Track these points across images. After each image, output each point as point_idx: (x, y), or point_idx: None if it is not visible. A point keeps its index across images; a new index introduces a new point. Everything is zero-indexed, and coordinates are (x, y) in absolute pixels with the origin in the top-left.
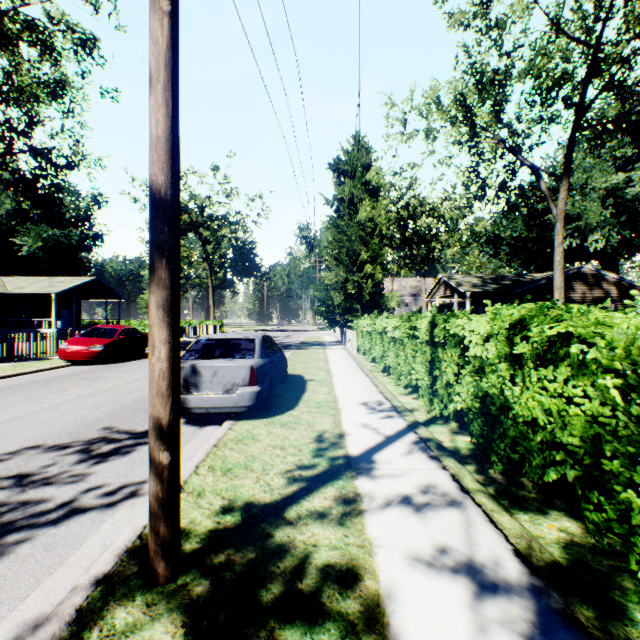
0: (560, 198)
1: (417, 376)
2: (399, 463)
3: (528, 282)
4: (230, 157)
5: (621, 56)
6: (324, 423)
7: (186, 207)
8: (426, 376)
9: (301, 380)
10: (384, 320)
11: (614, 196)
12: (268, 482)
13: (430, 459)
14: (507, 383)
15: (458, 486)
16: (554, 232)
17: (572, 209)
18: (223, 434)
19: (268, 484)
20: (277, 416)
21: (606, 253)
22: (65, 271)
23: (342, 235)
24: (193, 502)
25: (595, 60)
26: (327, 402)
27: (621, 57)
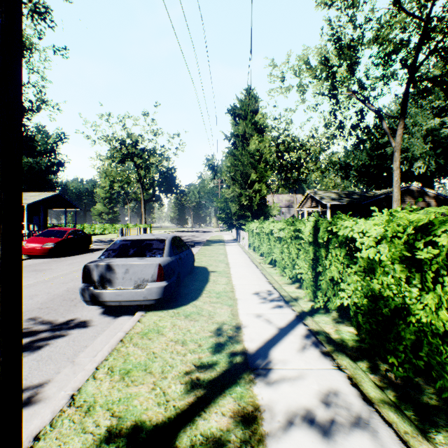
0: (398, 134)
1: (301, 271)
2: (295, 362)
3: (371, 196)
4: (156, 106)
5: (446, 26)
6: (223, 314)
7: (124, 142)
8: (309, 271)
9: (205, 271)
10: (271, 224)
11: (432, 135)
12: (164, 390)
13: (323, 356)
14: (404, 286)
15: (359, 394)
16: (393, 159)
17: (402, 144)
18: (131, 327)
19: (164, 393)
20: (182, 307)
21: (426, 176)
22: (37, 188)
23: (237, 161)
24: (78, 422)
25: (426, 30)
26: (226, 292)
27: (446, 27)
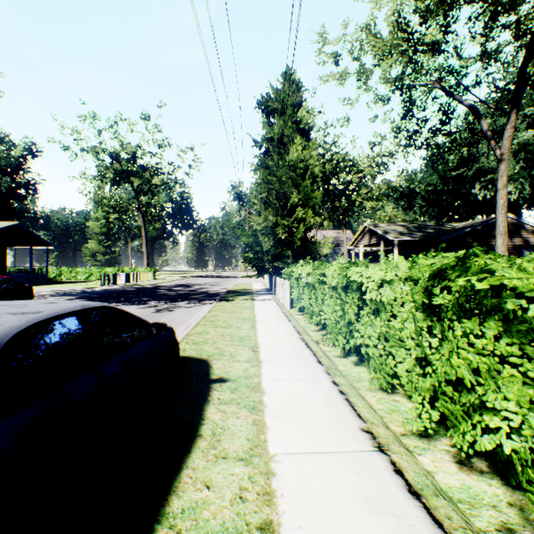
0: (506, 136)
1: None
2: None
3: (451, 230)
4: (161, 107)
5: None
6: None
7: (116, 155)
8: None
9: (202, 381)
10: (354, 268)
11: (525, 151)
12: None
13: None
14: None
15: None
16: (497, 173)
17: (488, 162)
18: None
19: None
20: None
21: (512, 206)
22: None
23: (271, 176)
24: None
25: None
26: None
27: None
